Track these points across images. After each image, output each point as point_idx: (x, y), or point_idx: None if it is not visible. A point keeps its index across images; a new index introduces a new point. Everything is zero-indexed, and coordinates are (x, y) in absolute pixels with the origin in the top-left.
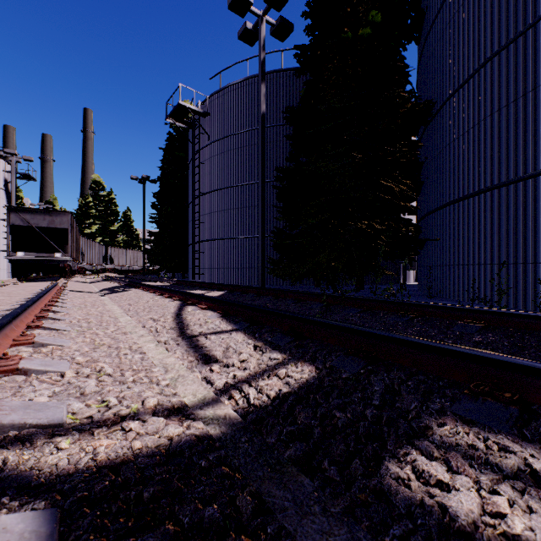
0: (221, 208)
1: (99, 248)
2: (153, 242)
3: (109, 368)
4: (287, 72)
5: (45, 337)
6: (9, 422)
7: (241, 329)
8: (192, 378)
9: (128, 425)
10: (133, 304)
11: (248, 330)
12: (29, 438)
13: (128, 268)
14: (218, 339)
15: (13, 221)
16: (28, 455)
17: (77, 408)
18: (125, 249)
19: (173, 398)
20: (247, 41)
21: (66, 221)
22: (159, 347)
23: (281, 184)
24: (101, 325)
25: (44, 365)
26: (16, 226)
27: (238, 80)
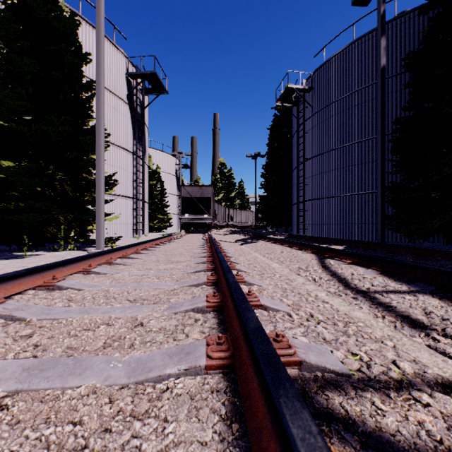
0: (324, 170)
1: (224, 210)
2: (262, 203)
3: (319, 315)
4: (402, 18)
5: (247, 278)
6: (314, 363)
7: (425, 291)
8: (409, 342)
9: (421, 397)
10: (271, 254)
11: (438, 294)
12: (336, 384)
13: (242, 224)
14: (404, 300)
15: (183, 195)
16: (355, 406)
17: (340, 357)
18: (240, 210)
19: (426, 368)
20: (360, 4)
21: (210, 192)
22: (332, 298)
23: (394, 137)
24: (266, 270)
25: (273, 304)
26: (184, 198)
27: (343, 48)
